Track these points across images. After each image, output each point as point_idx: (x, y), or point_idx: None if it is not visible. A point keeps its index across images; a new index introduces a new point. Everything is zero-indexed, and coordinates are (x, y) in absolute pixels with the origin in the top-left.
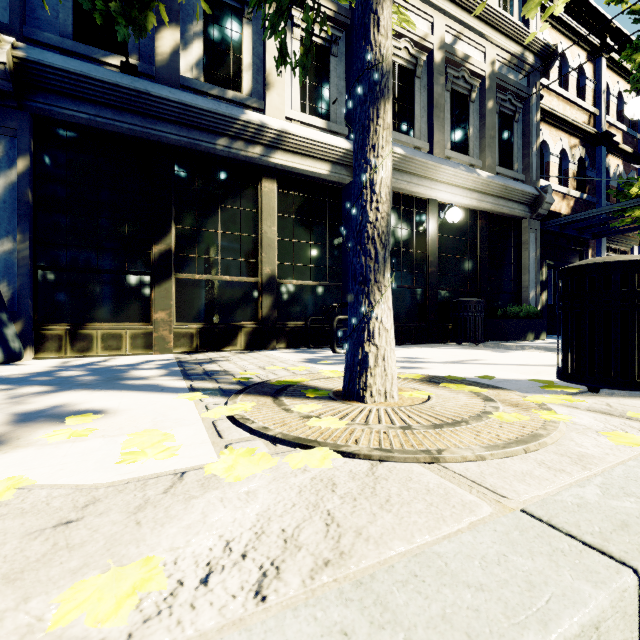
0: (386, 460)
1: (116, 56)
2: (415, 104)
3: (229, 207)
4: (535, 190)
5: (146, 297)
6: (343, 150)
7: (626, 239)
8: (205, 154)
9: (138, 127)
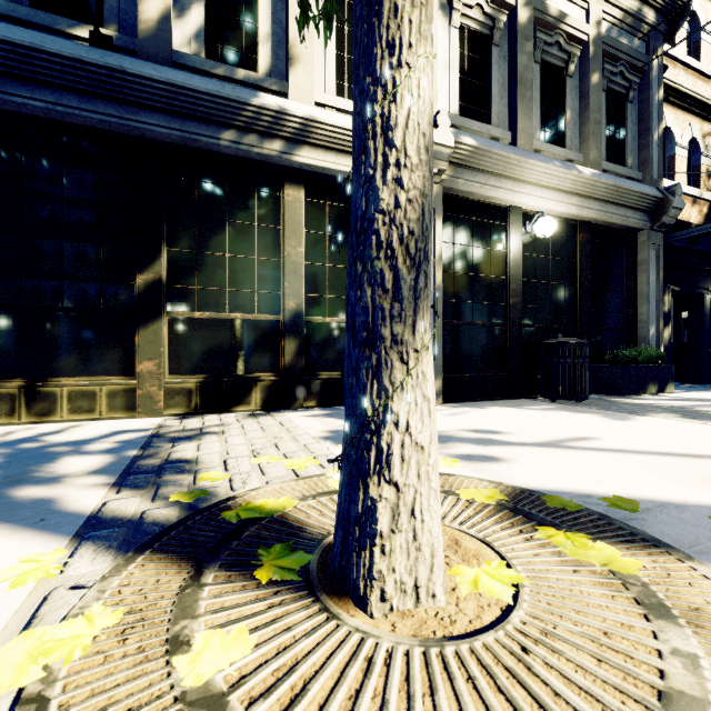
0: None
1: (87, 26)
2: (492, 81)
3: (240, 222)
4: (657, 191)
5: (129, 342)
6: None
7: None
8: (206, 153)
9: (113, 118)
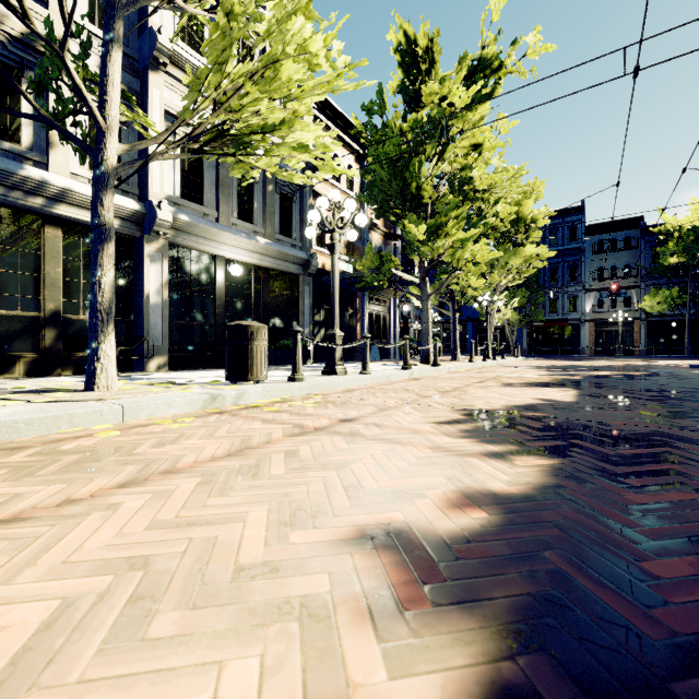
0: (80, 401)
1: None
2: (204, 179)
3: (5, 247)
4: (306, 255)
5: None
6: (132, 210)
7: (384, 293)
8: None
9: None
